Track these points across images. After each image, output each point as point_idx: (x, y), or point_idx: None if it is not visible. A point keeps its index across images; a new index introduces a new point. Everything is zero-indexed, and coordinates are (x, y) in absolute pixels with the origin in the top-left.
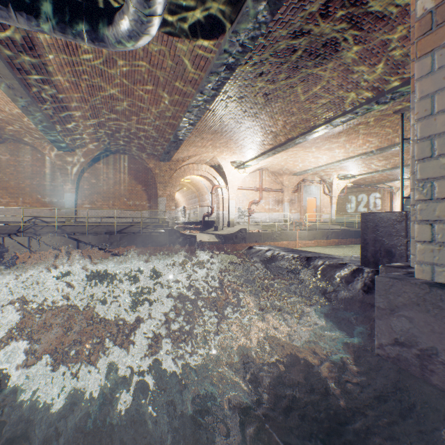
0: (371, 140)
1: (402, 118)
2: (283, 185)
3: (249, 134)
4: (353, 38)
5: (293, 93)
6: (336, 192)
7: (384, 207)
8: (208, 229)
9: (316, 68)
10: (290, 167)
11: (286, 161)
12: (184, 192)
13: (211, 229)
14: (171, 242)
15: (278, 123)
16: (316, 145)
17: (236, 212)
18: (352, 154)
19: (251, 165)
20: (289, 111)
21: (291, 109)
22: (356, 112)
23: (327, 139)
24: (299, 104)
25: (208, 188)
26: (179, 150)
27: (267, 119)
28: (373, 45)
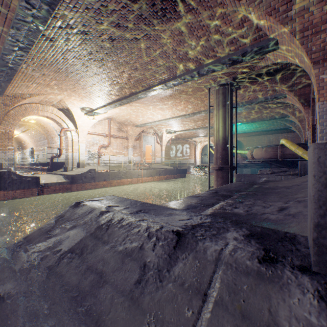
0: (189, 106)
1: (209, 91)
2: (128, 133)
3: (97, 81)
4: (189, 2)
5: (137, 46)
6: (165, 142)
7: (191, 154)
8: (58, 170)
9: (157, 24)
10: (134, 120)
11: (130, 114)
12: (32, 133)
13: (60, 170)
14: (3, 185)
15: (124, 75)
16: (153, 103)
17: (86, 154)
18: (177, 114)
19: (100, 113)
20: (133, 65)
21: (135, 63)
22: (184, 78)
23: (162, 99)
24: (142, 60)
25: (58, 131)
26: (15, 83)
27: (113, 68)
28: (202, 17)
